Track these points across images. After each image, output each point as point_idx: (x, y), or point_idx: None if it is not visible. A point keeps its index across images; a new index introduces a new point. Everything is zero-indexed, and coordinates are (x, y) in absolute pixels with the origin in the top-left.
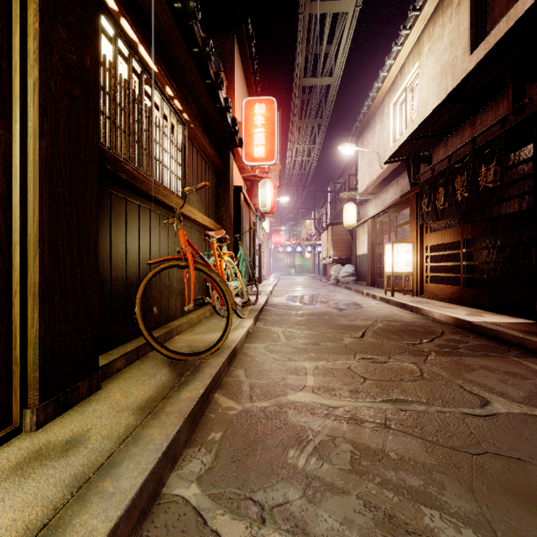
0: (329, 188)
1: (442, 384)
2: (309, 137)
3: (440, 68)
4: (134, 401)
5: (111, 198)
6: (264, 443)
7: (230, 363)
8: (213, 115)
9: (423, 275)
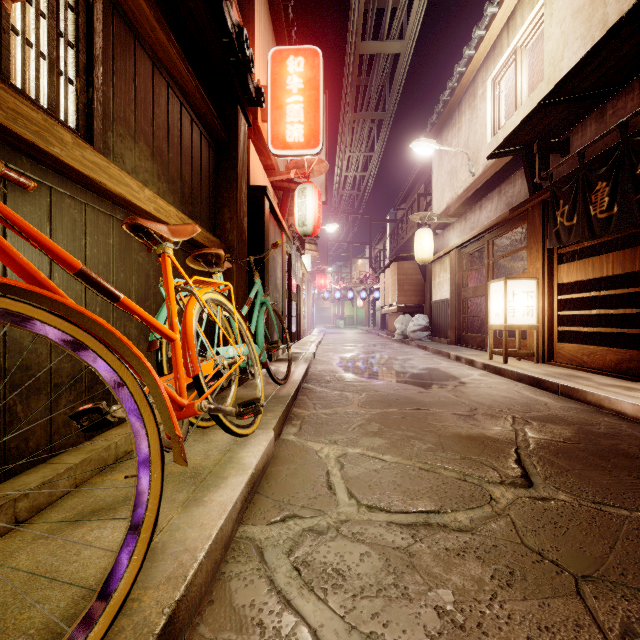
0: (388, 217)
1: None
2: (365, 141)
3: None
4: None
5: None
6: None
7: None
8: None
9: (553, 330)
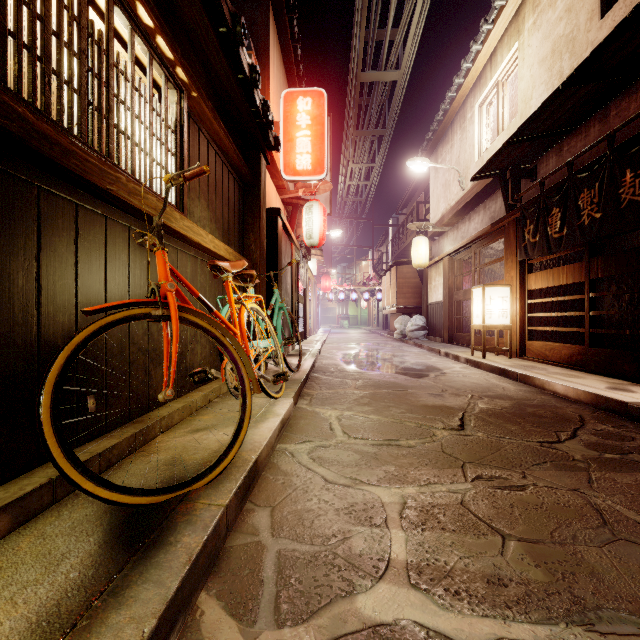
0: (390, 221)
1: None
2: (367, 153)
3: (552, 46)
4: None
5: None
6: None
7: (244, 497)
8: (232, 89)
9: (524, 329)
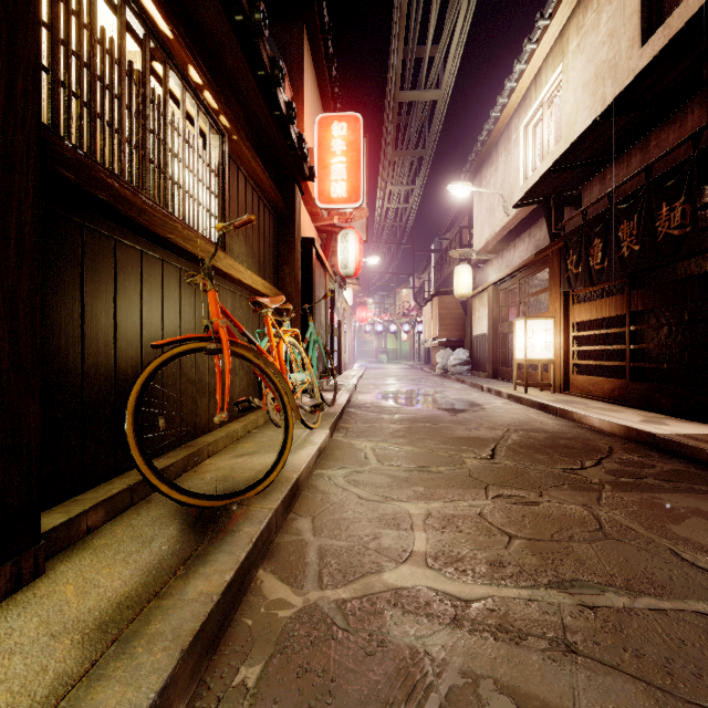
0: (433, 246)
1: (641, 548)
2: (406, 175)
3: (595, 70)
4: (95, 606)
5: (83, 235)
6: (341, 695)
7: (288, 508)
8: (269, 127)
9: (568, 363)
